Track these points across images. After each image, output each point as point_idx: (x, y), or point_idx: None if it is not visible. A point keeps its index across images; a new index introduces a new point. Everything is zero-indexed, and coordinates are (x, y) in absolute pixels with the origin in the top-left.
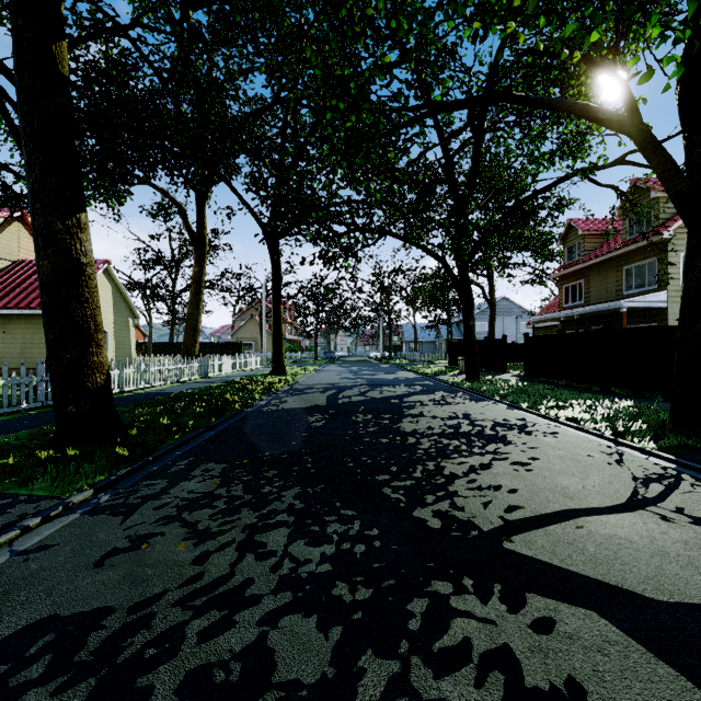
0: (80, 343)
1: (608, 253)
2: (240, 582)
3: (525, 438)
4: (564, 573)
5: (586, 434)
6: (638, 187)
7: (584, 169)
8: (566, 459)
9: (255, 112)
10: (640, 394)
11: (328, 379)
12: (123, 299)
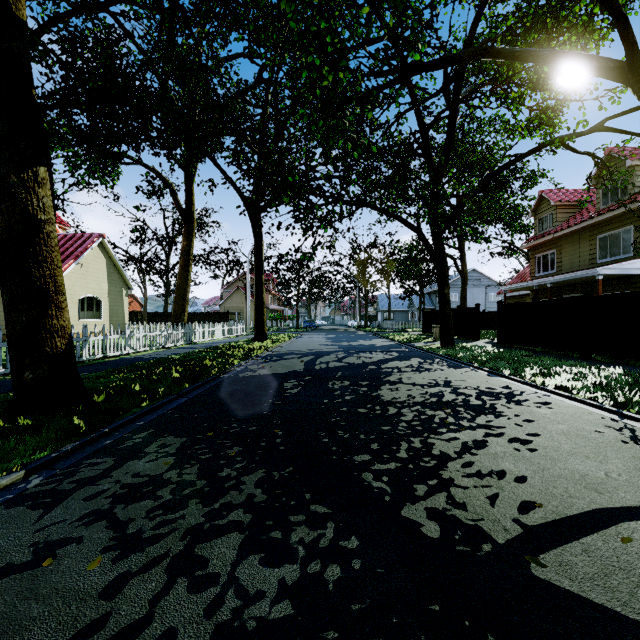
0: (37, 305)
1: (581, 222)
2: (156, 636)
3: (516, 409)
4: (639, 631)
5: (582, 404)
6: (612, 157)
7: (561, 136)
8: (572, 435)
9: (239, 93)
10: (623, 361)
11: (306, 345)
12: (116, 271)
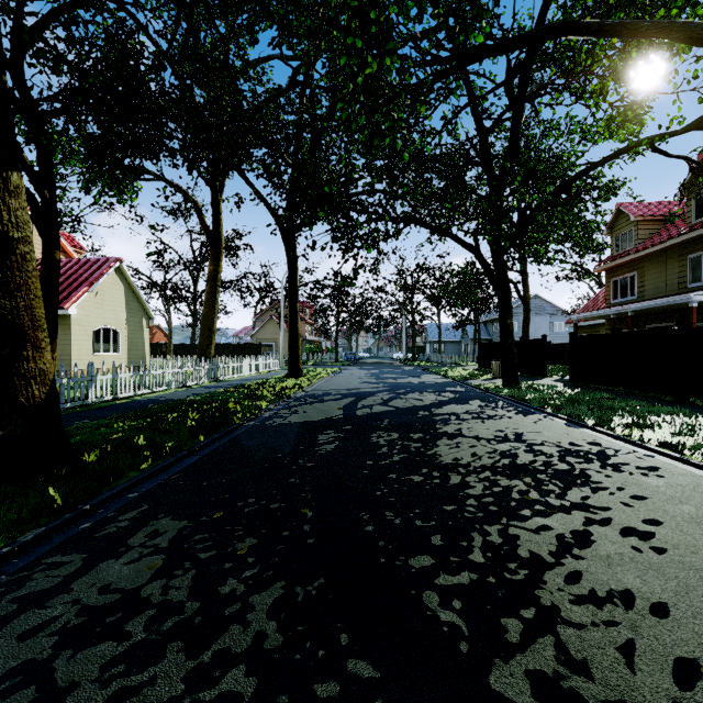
0: (8, 344)
1: (669, 240)
2: None
3: (616, 478)
4: None
5: (700, 470)
6: None
7: (649, 137)
8: None
9: (270, 98)
10: None
11: (347, 383)
12: (136, 299)
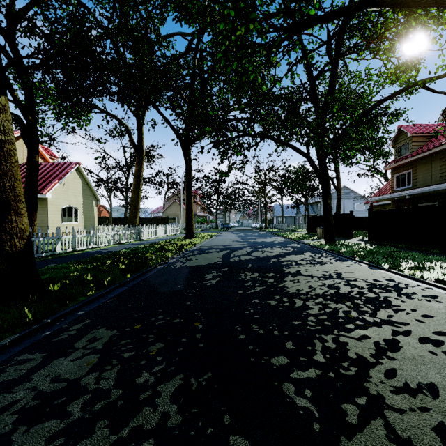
0: None
1: (433, 148)
2: None
3: (409, 303)
4: None
5: None
6: None
7: (422, 80)
8: None
9: (174, 59)
10: None
11: (223, 242)
12: (89, 188)
